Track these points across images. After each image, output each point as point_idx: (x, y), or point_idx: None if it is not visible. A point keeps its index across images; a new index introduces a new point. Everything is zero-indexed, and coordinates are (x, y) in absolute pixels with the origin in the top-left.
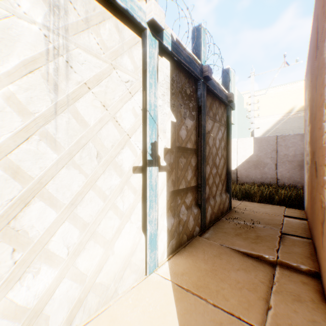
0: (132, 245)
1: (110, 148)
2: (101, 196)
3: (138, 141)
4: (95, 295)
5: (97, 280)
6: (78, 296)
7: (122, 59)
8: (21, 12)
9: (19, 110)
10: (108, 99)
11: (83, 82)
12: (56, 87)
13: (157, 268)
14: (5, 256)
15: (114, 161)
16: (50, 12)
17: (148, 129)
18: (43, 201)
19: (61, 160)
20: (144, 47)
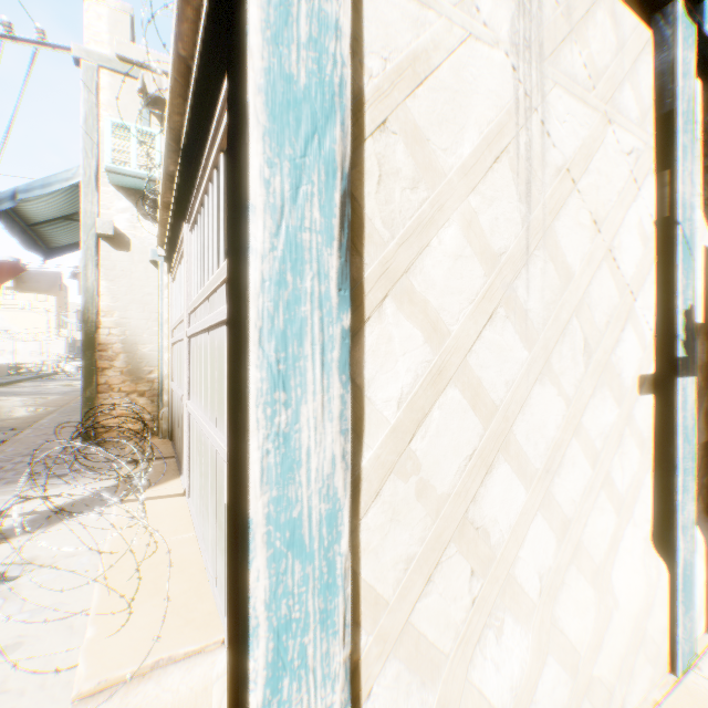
0: (645, 587)
1: (602, 331)
2: (587, 454)
3: (646, 309)
4: (590, 707)
5: (593, 671)
6: (566, 703)
7: (620, 95)
8: (478, 26)
9: (480, 250)
10: (600, 204)
11: (564, 167)
12: (527, 189)
13: (693, 659)
14: (460, 585)
15: (608, 362)
16: (518, 11)
17: (678, 273)
18: (508, 463)
19: (533, 364)
20: (662, 51)
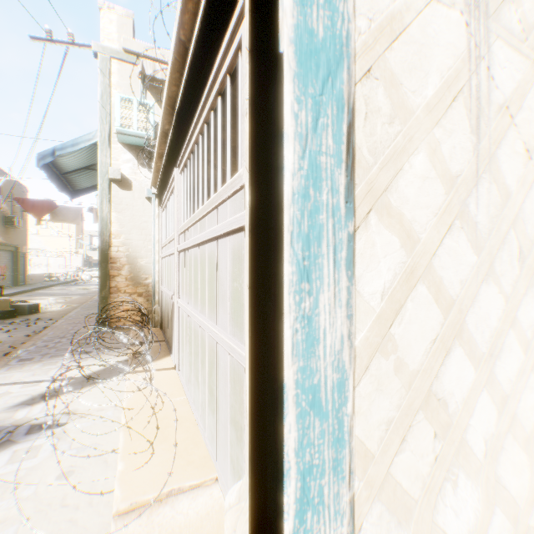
0: None
1: (531, 241)
2: (519, 342)
3: None
4: None
5: (528, 521)
6: None
7: None
8: None
9: (441, 173)
10: (530, 136)
11: (503, 105)
12: (476, 123)
13: None
14: (426, 445)
15: None
16: None
17: None
18: (461, 347)
19: (480, 267)
20: None
